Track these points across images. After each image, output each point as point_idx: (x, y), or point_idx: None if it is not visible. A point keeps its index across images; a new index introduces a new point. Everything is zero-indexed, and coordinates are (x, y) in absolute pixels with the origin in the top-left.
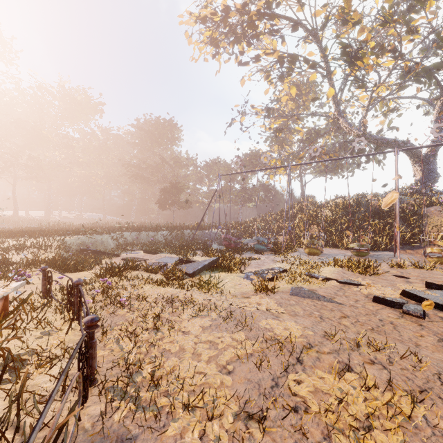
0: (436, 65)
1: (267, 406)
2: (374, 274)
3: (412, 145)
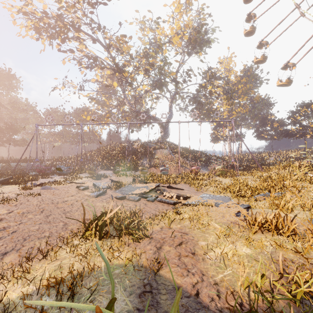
0: (163, 83)
1: None
2: (100, 179)
3: (158, 119)
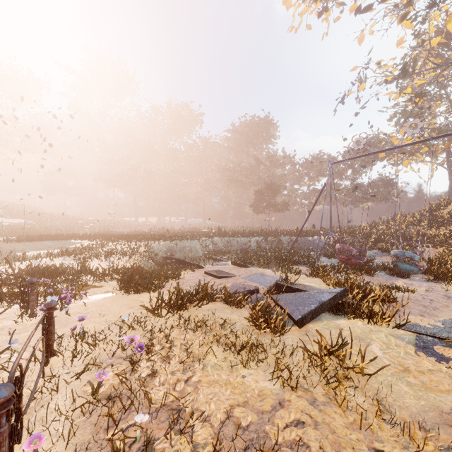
0: None
1: None
2: None
3: None
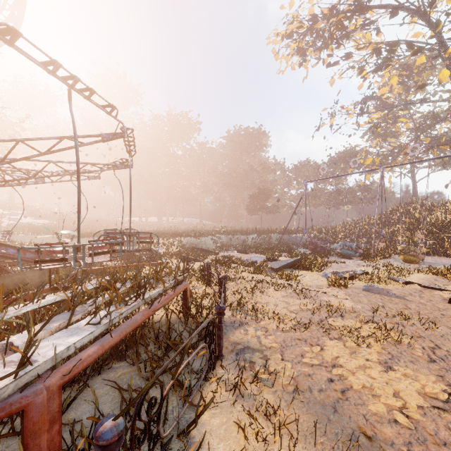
0: None
1: (310, 322)
2: None
3: None
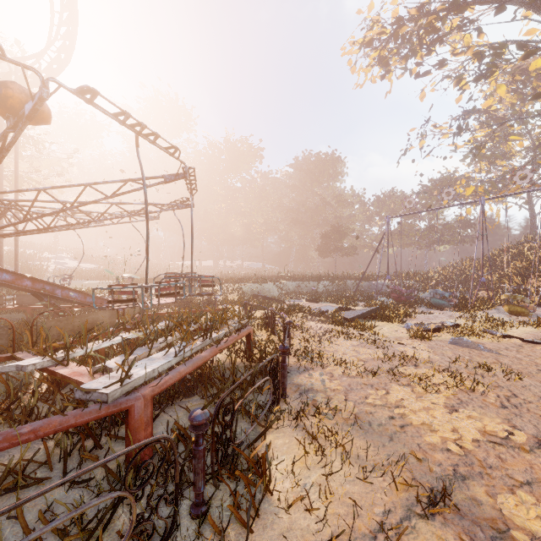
0: None
1: (379, 368)
2: None
3: None
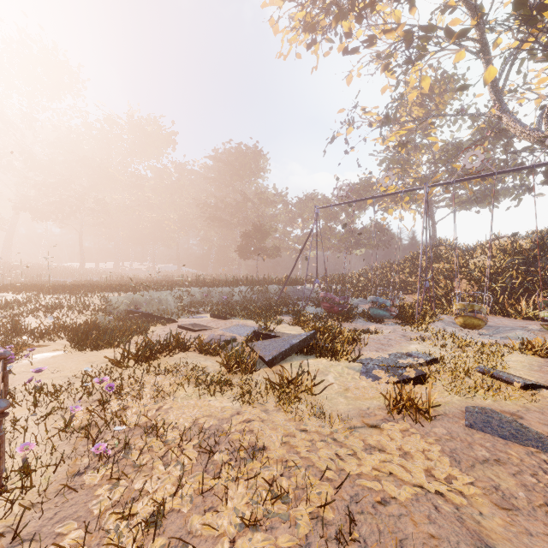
0: None
1: None
2: None
3: None
